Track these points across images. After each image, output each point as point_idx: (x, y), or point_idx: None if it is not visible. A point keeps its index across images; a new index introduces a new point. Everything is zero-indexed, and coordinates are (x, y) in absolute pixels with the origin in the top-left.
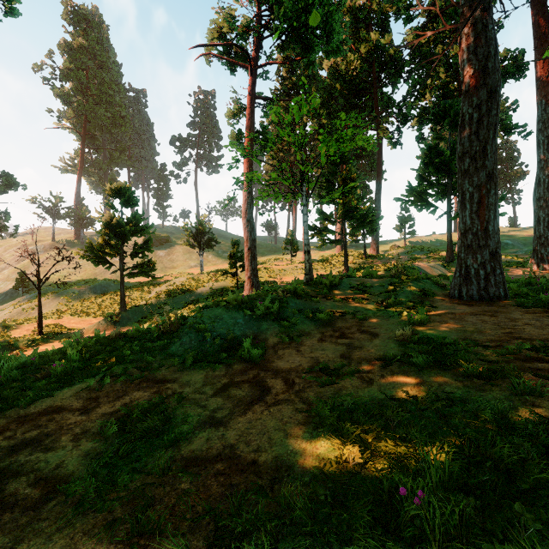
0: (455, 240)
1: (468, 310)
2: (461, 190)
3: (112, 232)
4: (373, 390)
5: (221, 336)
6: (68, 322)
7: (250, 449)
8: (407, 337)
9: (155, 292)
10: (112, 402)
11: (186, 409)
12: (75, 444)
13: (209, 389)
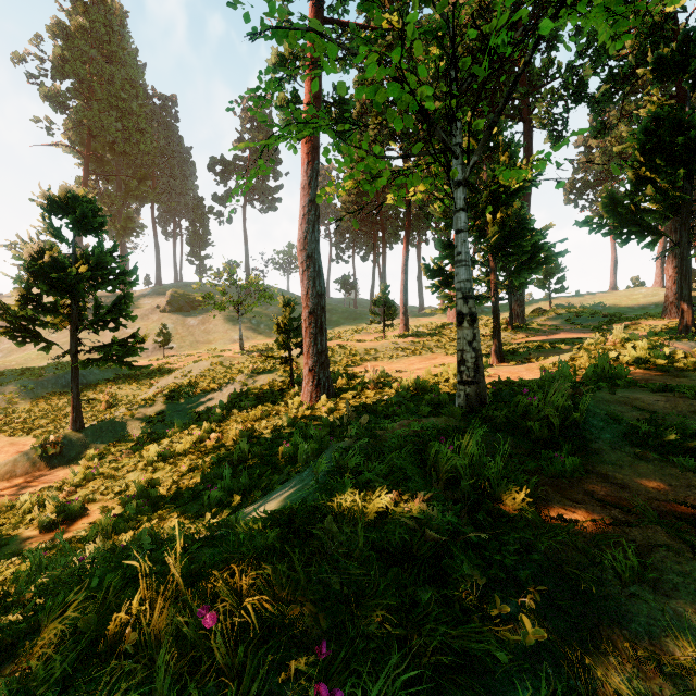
0: (626, 301)
1: None
2: None
3: (48, 281)
4: None
5: None
6: None
7: None
8: None
9: (155, 388)
10: None
11: None
12: None
13: None
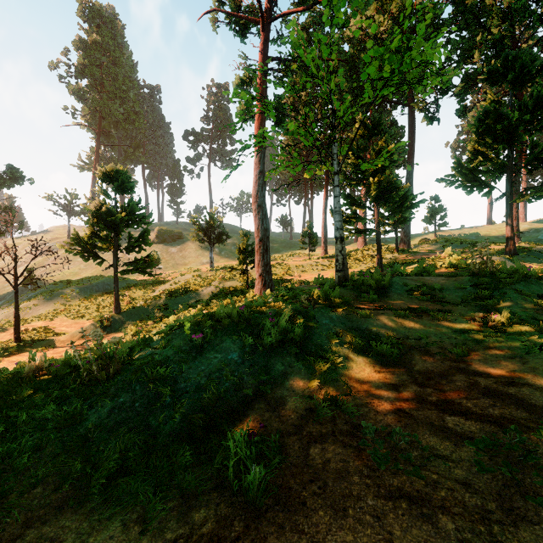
0: (494, 233)
1: None
2: None
3: (103, 222)
4: None
5: (194, 392)
6: (59, 325)
7: None
8: None
9: (158, 291)
10: None
11: None
12: None
13: None
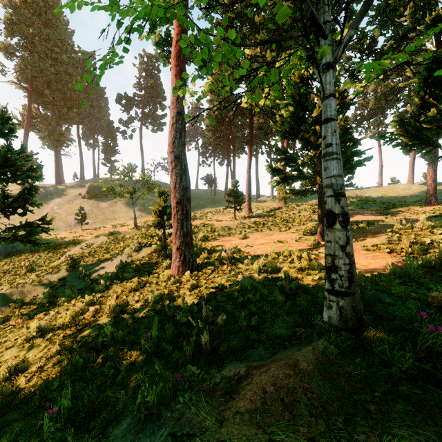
0: (391, 193)
1: None
2: None
3: None
4: None
5: None
6: None
7: None
8: None
9: (64, 257)
10: None
11: None
12: None
13: None
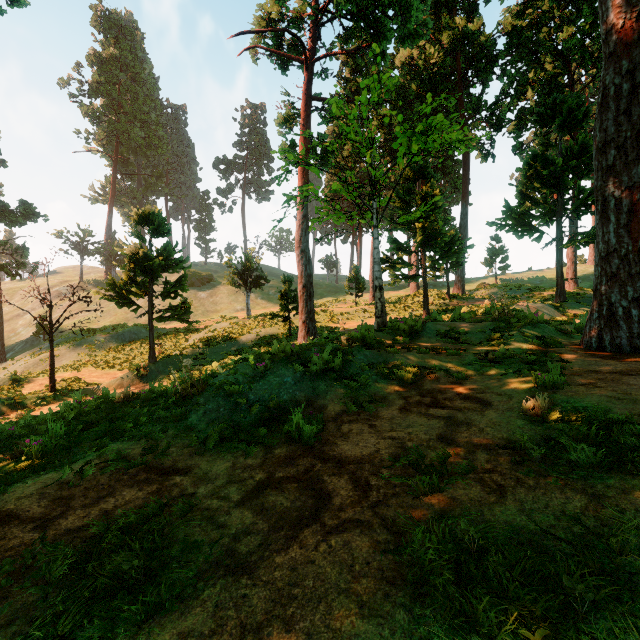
0: None
1: (622, 368)
2: (602, 195)
3: (139, 267)
4: (511, 511)
5: (261, 402)
6: (88, 376)
7: (292, 639)
8: (543, 409)
9: (192, 340)
10: (87, 508)
11: (193, 530)
12: (1, 595)
13: (235, 492)
